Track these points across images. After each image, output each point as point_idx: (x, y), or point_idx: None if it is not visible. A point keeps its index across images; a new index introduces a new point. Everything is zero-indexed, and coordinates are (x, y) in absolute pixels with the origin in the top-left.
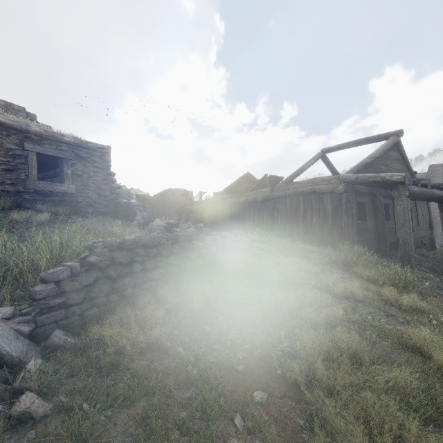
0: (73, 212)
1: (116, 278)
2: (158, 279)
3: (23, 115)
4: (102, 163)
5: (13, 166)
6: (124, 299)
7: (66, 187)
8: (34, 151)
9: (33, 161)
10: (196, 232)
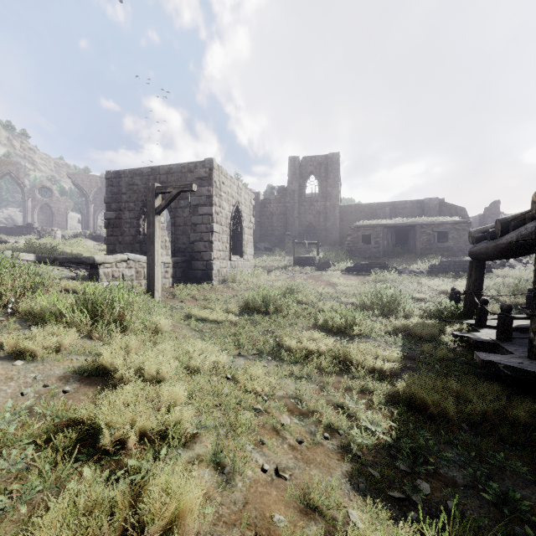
0: (452, 254)
1: (444, 268)
2: (458, 271)
3: (436, 202)
4: (468, 229)
5: (429, 239)
6: (446, 273)
7: (448, 244)
8: (436, 231)
9: (435, 235)
10: (504, 261)
